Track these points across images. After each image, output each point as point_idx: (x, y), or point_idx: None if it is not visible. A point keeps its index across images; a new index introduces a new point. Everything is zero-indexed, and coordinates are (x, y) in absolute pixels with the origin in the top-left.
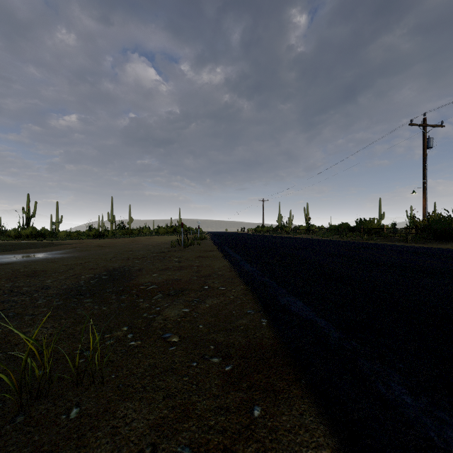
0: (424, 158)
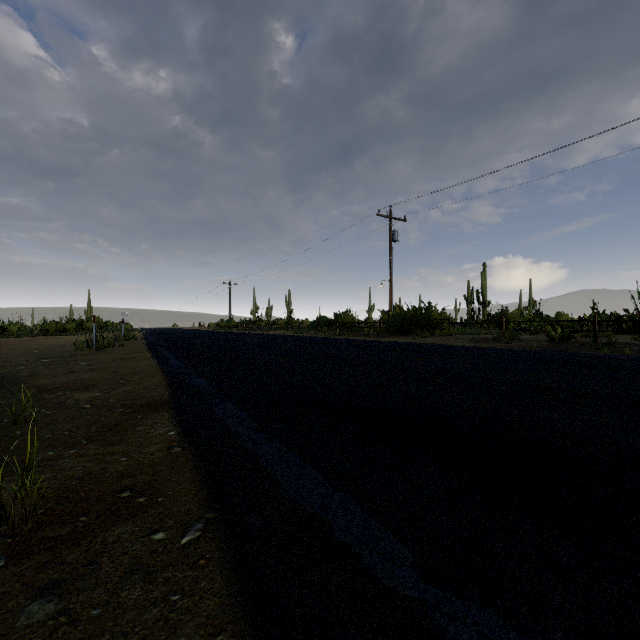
0: (390, 250)
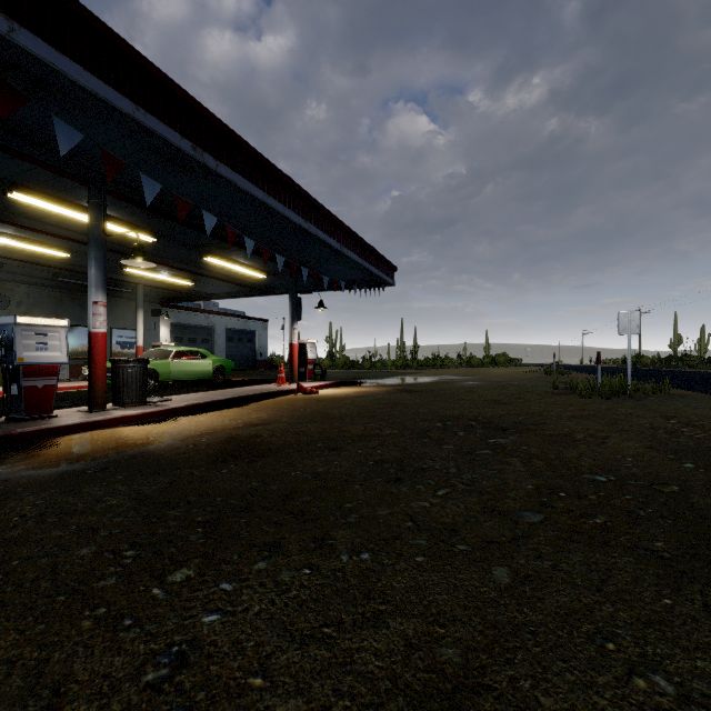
0: None
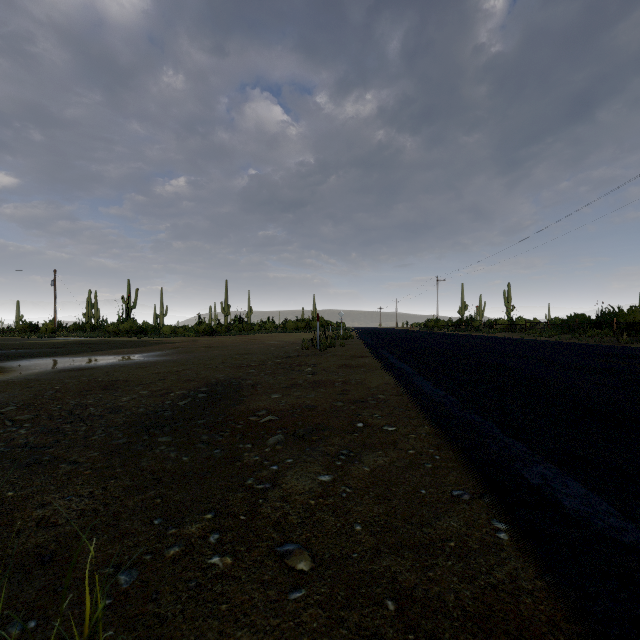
0: None
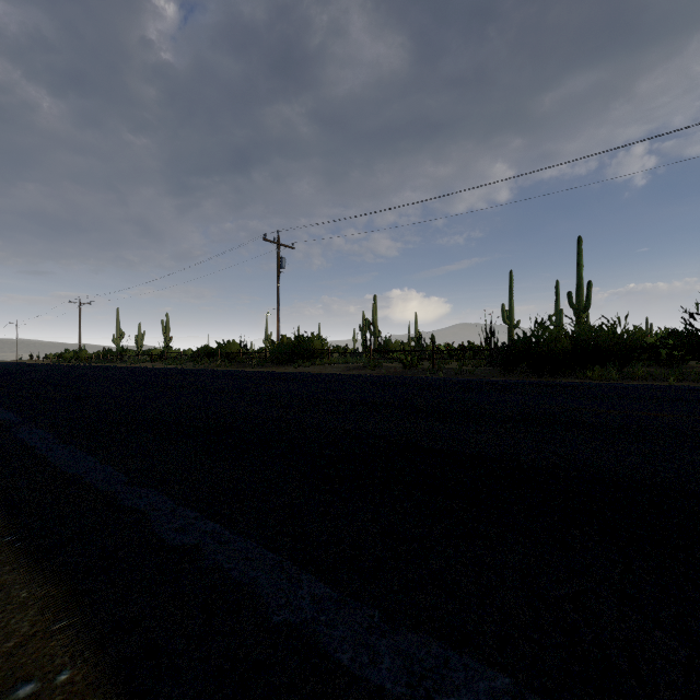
0: (278, 278)
